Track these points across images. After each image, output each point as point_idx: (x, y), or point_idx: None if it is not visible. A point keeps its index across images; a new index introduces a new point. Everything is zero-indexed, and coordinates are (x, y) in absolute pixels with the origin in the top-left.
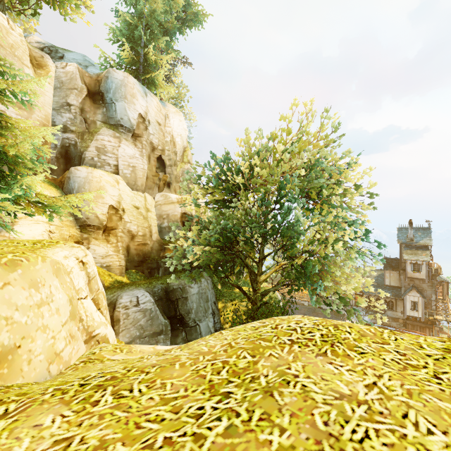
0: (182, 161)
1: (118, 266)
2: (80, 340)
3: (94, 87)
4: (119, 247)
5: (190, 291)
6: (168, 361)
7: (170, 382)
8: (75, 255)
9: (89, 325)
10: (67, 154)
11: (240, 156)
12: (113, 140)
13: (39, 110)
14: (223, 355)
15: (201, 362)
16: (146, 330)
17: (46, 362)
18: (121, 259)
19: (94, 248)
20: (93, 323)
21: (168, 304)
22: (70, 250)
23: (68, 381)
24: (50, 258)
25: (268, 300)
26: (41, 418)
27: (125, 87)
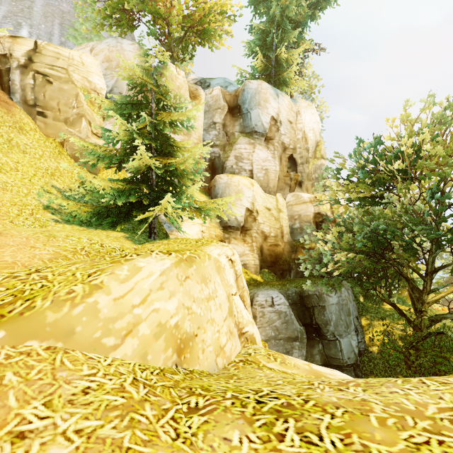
0: (315, 157)
1: (253, 264)
2: (236, 337)
3: (232, 102)
4: (254, 247)
5: (328, 300)
6: (355, 406)
7: (375, 448)
8: (225, 253)
9: (239, 322)
10: (213, 166)
11: (395, 139)
12: (248, 147)
13: (194, 133)
14: (452, 430)
15: (413, 428)
16: (281, 333)
17: (214, 354)
18: (255, 258)
19: (233, 247)
20: (242, 320)
21: (302, 309)
22: (221, 248)
23: (242, 389)
24: (213, 257)
25: (439, 328)
26: (228, 431)
27: (258, 94)
